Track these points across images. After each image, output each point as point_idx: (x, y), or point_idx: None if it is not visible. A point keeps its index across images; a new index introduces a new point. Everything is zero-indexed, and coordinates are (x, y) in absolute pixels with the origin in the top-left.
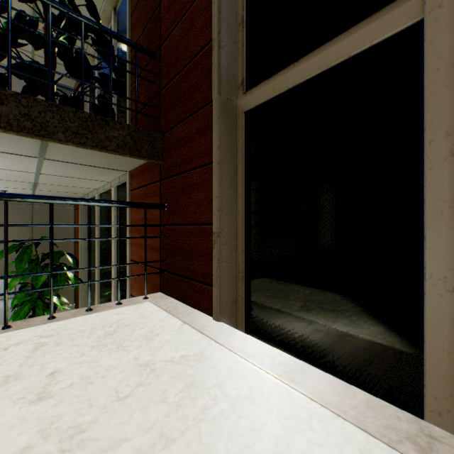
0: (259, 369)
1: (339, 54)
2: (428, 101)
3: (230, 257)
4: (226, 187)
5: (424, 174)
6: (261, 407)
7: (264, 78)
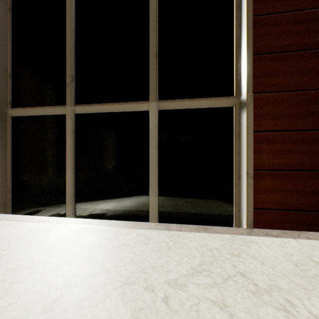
0: (11, 220)
1: (48, 112)
2: (67, 137)
3: (2, 183)
4: (0, 150)
5: (66, 155)
6: (8, 226)
7: (21, 106)
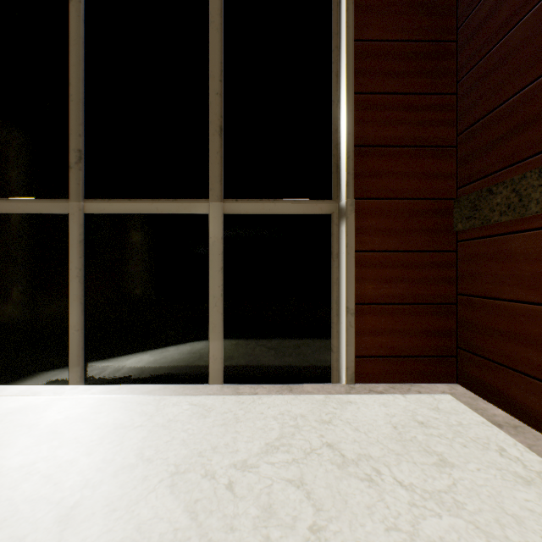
0: None
1: (36, 209)
2: (71, 252)
3: None
4: None
5: (70, 282)
6: None
7: None
